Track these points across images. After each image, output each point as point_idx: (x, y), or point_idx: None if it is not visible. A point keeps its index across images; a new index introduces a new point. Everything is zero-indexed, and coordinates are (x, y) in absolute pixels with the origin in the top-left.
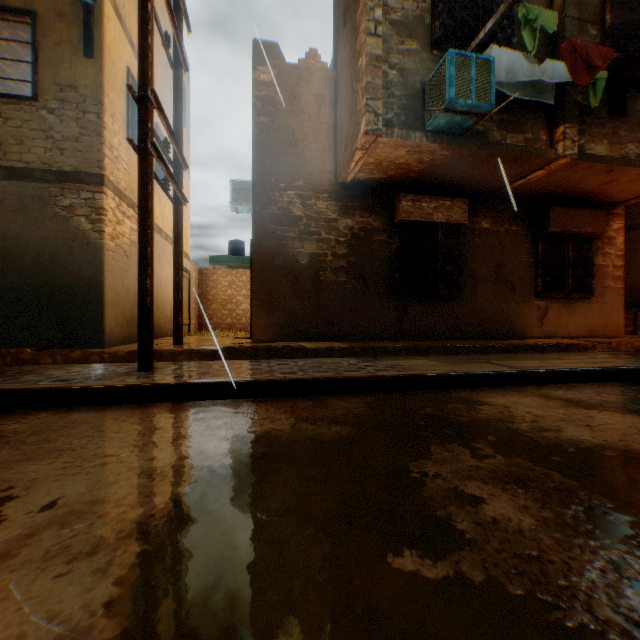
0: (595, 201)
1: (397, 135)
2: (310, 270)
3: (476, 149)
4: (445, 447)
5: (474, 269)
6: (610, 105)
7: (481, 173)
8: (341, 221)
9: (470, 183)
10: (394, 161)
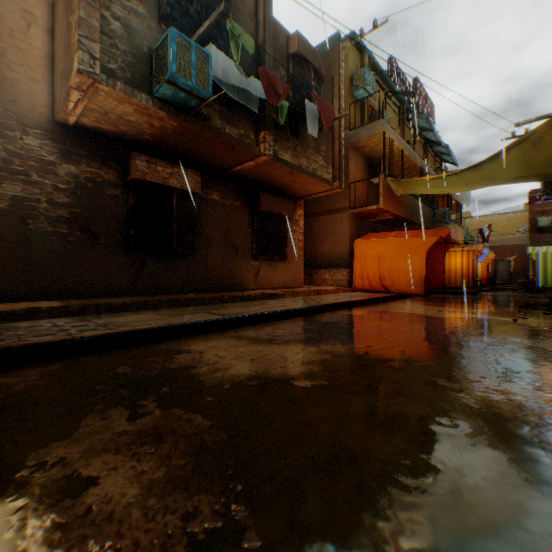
0: (289, 194)
1: (121, 89)
2: (14, 216)
3: (201, 129)
4: (104, 414)
5: (207, 233)
6: (291, 127)
7: (209, 152)
8: (62, 166)
9: (202, 159)
10: (123, 116)
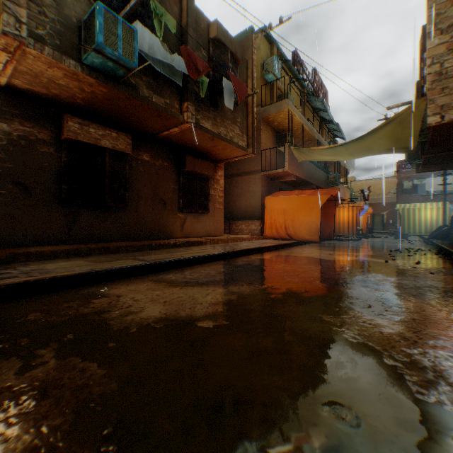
0: (211, 157)
1: (49, 53)
2: None
3: (129, 96)
4: None
5: (138, 189)
6: (211, 100)
7: (138, 118)
8: None
9: (133, 124)
10: (54, 80)
